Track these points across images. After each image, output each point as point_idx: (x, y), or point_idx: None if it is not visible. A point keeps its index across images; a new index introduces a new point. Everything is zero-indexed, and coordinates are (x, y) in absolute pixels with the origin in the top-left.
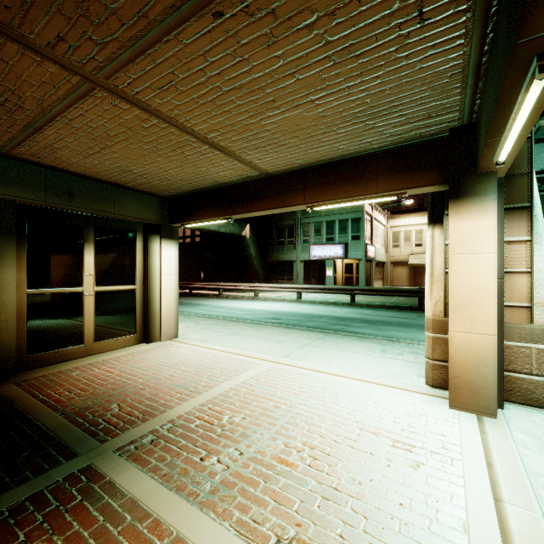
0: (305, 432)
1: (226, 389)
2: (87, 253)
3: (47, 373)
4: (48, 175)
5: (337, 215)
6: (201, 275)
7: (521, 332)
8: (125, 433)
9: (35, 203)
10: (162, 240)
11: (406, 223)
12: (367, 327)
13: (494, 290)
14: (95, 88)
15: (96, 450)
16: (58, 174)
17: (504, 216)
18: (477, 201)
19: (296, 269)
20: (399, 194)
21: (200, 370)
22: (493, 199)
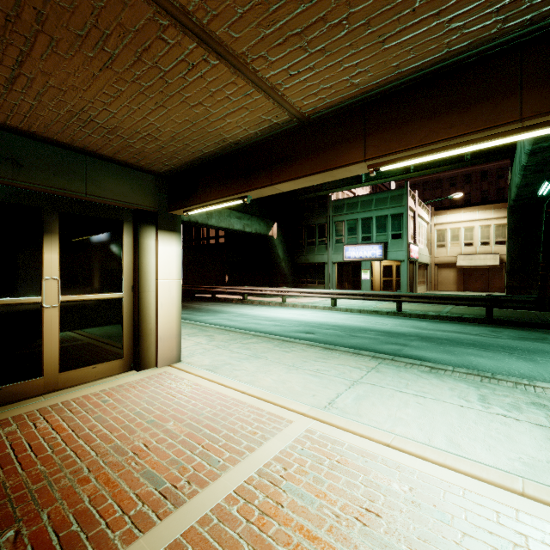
0: None
1: (228, 493)
2: (47, 249)
3: None
4: None
5: (374, 211)
6: (225, 279)
7: None
8: None
9: None
10: (159, 233)
11: (454, 219)
12: (431, 348)
13: None
14: None
15: None
16: None
17: None
18: None
19: (327, 272)
20: None
21: (194, 432)
22: None
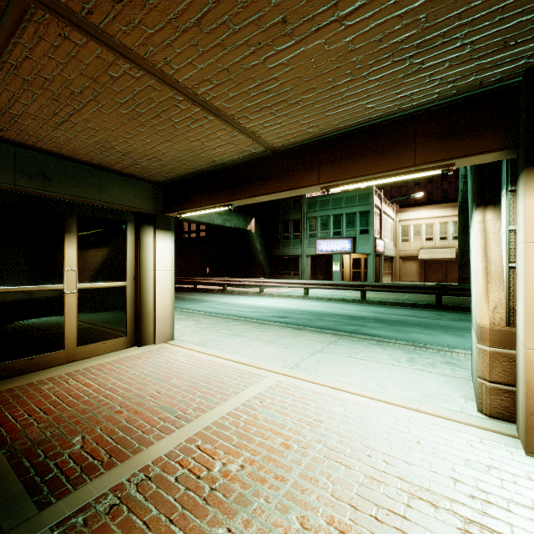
0: (329, 496)
1: (222, 415)
2: (68, 246)
3: (14, 386)
4: (19, 154)
5: (344, 208)
6: (206, 270)
7: None
8: (77, 489)
9: (2, 186)
10: (156, 232)
11: (416, 216)
12: (384, 328)
13: None
14: (29, 5)
15: (27, 525)
16: (30, 153)
17: None
18: None
19: (302, 264)
20: (444, 166)
21: (193, 384)
22: None
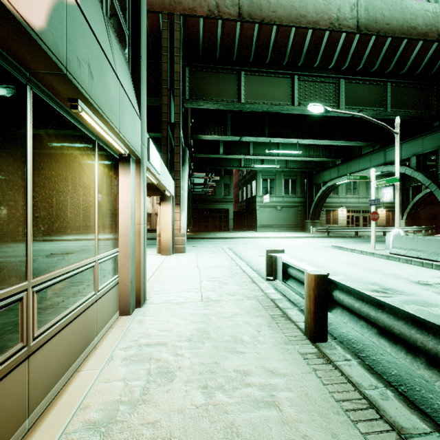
0: None
1: None
2: None
3: None
4: None
5: None
6: None
7: (178, 235)
8: None
9: None
10: None
11: None
12: None
13: (170, 224)
14: None
15: None
16: None
17: (175, 205)
18: (167, 202)
19: None
20: (149, 196)
21: None
22: (170, 202)
